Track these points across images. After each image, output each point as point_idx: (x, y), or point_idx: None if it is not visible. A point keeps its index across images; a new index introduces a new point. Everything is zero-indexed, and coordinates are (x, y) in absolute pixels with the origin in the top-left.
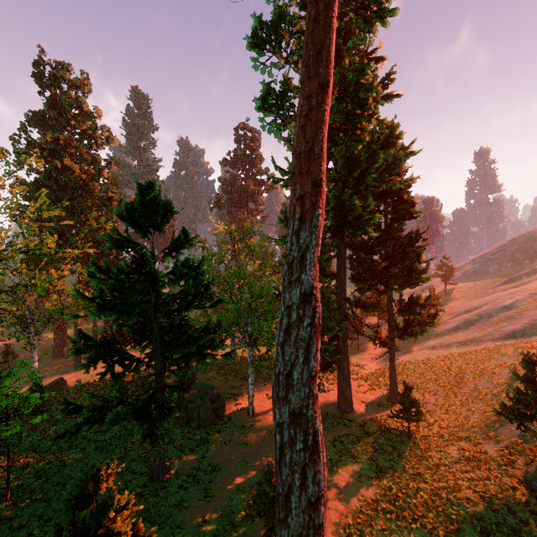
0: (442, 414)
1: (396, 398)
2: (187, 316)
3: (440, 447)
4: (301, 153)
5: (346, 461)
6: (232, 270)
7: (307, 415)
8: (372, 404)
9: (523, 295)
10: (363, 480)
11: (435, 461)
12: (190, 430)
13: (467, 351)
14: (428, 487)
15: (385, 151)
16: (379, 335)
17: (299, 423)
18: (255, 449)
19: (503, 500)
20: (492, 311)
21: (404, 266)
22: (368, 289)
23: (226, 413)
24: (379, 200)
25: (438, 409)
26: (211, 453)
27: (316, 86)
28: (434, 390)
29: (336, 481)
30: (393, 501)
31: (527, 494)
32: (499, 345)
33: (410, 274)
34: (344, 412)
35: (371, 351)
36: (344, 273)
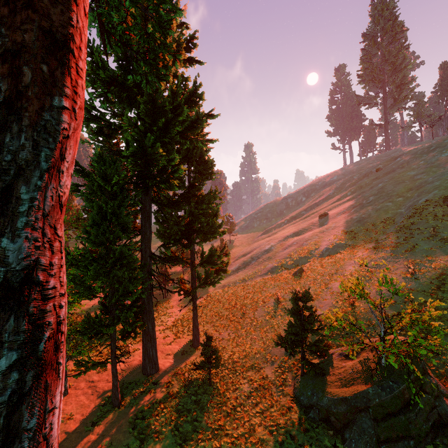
0: (234, 347)
1: (198, 342)
2: None
3: (235, 385)
4: None
5: (149, 443)
6: None
7: None
8: (178, 355)
9: (275, 242)
10: None
11: (232, 404)
12: None
13: (246, 286)
14: (229, 441)
15: (189, 109)
16: (184, 285)
17: None
18: None
19: (285, 427)
20: (259, 254)
21: (205, 221)
22: (174, 244)
23: None
24: (184, 158)
25: (231, 344)
26: None
27: None
28: (226, 325)
29: None
30: None
31: (299, 411)
32: (265, 279)
33: (210, 229)
34: (149, 374)
35: (177, 298)
36: (149, 229)
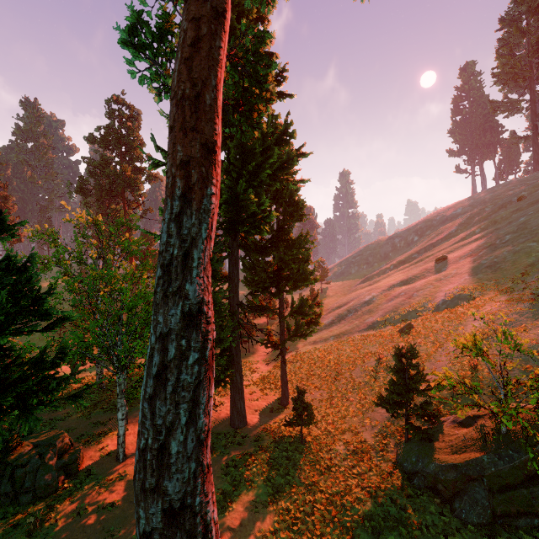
0: (327, 408)
1: (287, 400)
2: (13, 342)
3: (329, 446)
4: (185, 98)
5: (241, 489)
6: (93, 273)
7: (194, 506)
8: (265, 411)
9: (377, 292)
10: (260, 509)
11: (326, 464)
12: (19, 509)
13: (342, 343)
14: (323, 497)
15: (279, 148)
16: (271, 338)
17: (180, 524)
18: (125, 509)
19: (385, 491)
20: (357, 306)
21: (295, 268)
22: (262, 292)
23: (85, 465)
24: (272, 200)
25: (324, 405)
26: (52, 538)
27: (208, 8)
28: (319, 385)
29: (230, 521)
30: (291, 526)
31: (401, 477)
32: (365, 335)
33: (301, 276)
34: (237, 428)
35: (261, 353)
36: (237, 276)
